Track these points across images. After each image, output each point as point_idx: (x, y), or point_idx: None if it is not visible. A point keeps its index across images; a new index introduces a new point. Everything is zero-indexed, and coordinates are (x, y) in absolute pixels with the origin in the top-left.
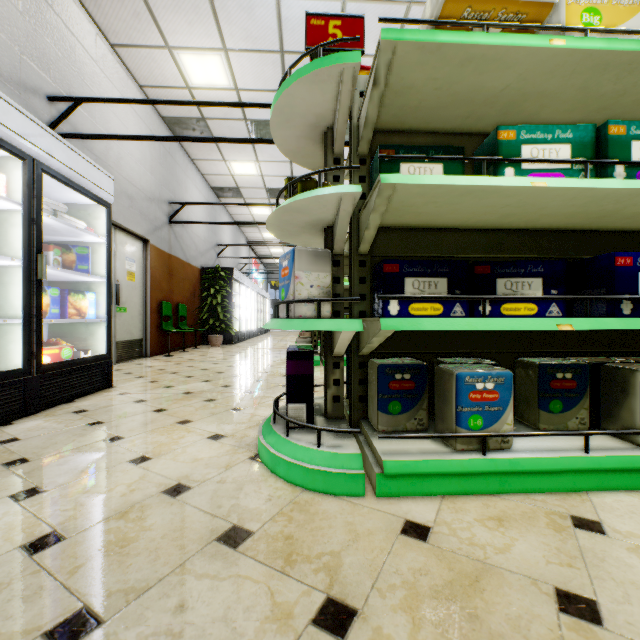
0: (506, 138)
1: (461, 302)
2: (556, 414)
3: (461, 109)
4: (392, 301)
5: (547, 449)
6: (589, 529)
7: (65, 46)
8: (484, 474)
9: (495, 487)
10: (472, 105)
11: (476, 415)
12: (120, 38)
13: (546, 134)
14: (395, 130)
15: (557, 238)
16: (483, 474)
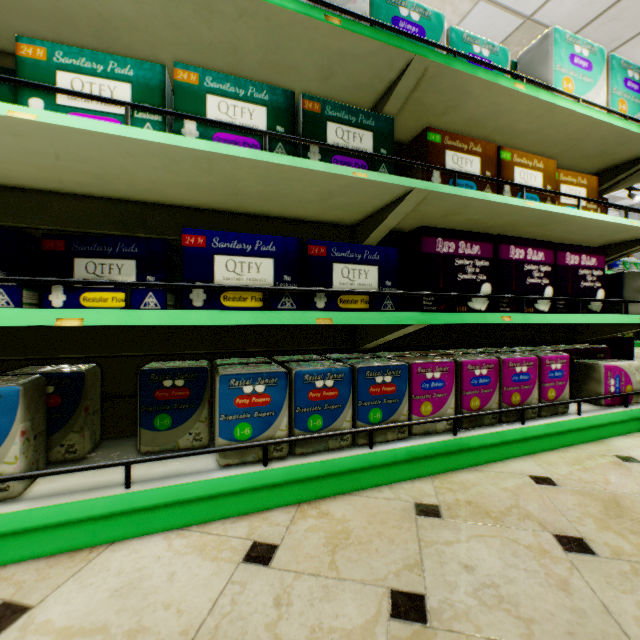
0: (32, 56)
1: (8, 288)
2: (164, 431)
3: (32, 22)
4: None
5: (82, 489)
6: None
7: None
8: None
9: None
10: (42, 18)
11: None
12: None
13: (96, 63)
14: None
15: (220, 220)
16: None
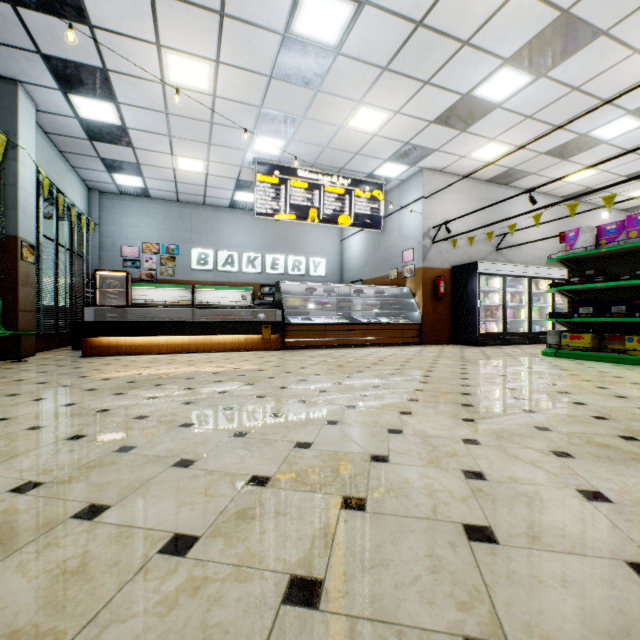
0: None
1: None
2: None
3: None
4: None
5: None
6: None
7: (574, 223)
8: None
9: None
10: None
11: None
12: (595, 201)
13: None
14: None
15: None
16: None
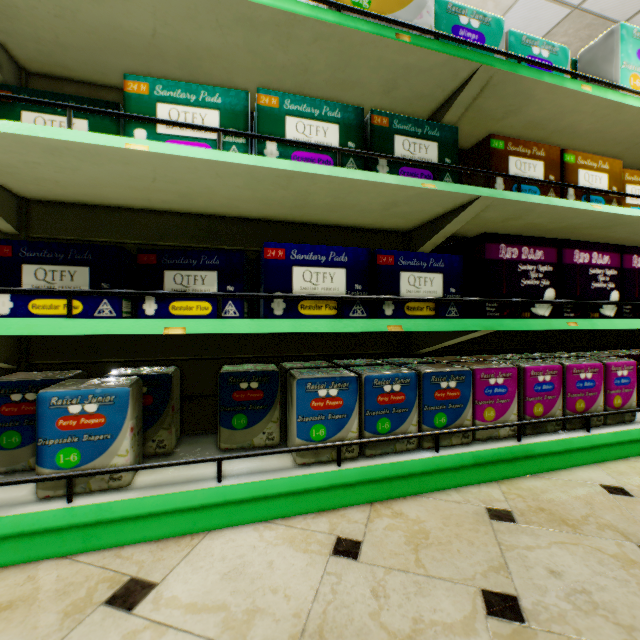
0: (137, 91)
1: (111, 298)
2: (241, 430)
3: (128, 58)
4: (2, 296)
5: (180, 481)
6: (122, 602)
7: None
8: (59, 530)
9: (77, 545)
10: (137, 54)
11: (70, 448)
12: None
13: (189, 94)
14: (68, 78)
15: (283, 230)
16: (57, 530)
